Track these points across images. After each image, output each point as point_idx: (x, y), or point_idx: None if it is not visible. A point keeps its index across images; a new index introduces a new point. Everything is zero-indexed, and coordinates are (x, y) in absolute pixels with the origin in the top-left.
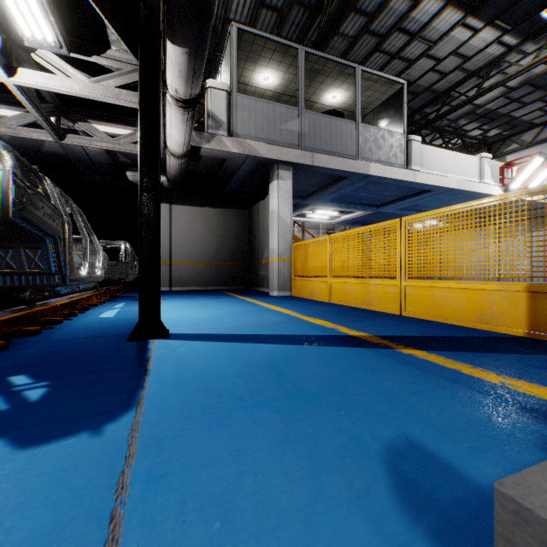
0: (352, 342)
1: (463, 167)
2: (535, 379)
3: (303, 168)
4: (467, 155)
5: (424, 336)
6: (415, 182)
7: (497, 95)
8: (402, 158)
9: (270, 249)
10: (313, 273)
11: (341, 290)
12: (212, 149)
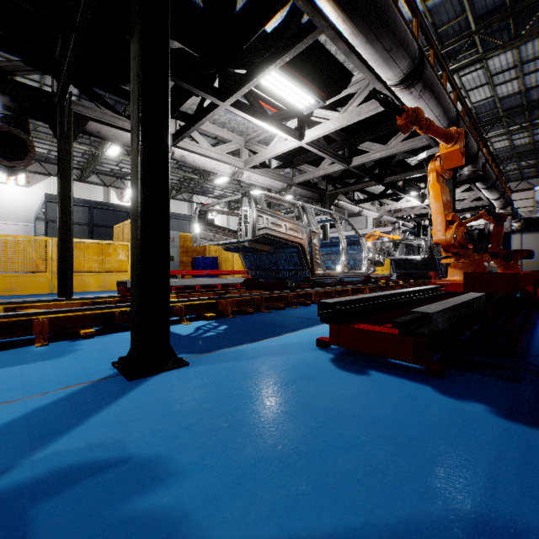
0: None
1: None
2: None
3: None
4: None
5: None
6: None
7: None
8: None
9: None
10: None
11: None
12: (536, 216)
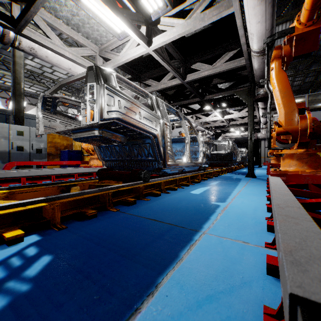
0: None
1: None
2: None
3: None
4: None
5: None
6: None
7: None
8: None
9: None
10: None
11: None
12: None
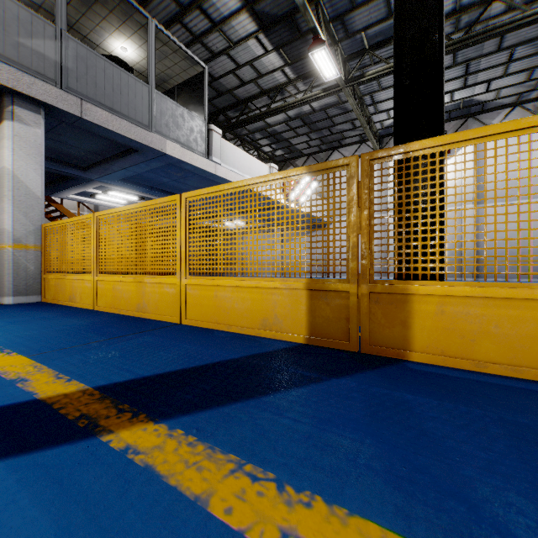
0: (5, 433)
1: (257, 171)
2: (336, 474)
3: (68, 119)
4: (260, 162)
5: (188, 368)
6: (216, 175)
7: (281, 120)
8: (203, 146)
9: (0, 230)
10: (73, 268)
11: (110, 291)
12: None
